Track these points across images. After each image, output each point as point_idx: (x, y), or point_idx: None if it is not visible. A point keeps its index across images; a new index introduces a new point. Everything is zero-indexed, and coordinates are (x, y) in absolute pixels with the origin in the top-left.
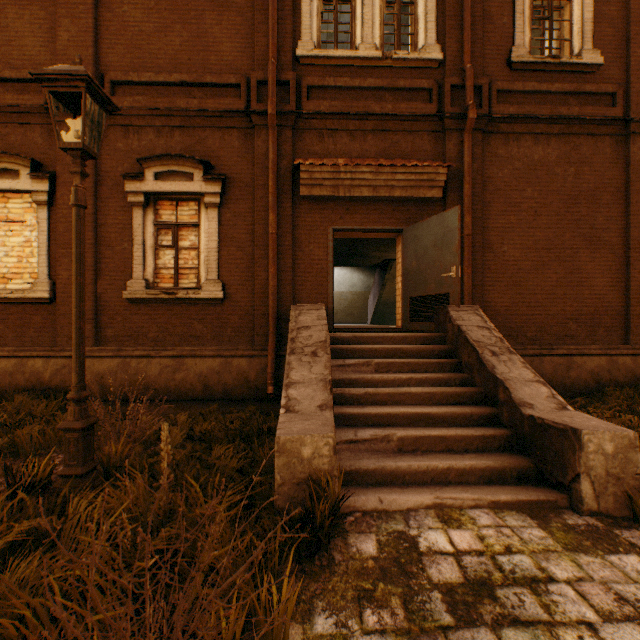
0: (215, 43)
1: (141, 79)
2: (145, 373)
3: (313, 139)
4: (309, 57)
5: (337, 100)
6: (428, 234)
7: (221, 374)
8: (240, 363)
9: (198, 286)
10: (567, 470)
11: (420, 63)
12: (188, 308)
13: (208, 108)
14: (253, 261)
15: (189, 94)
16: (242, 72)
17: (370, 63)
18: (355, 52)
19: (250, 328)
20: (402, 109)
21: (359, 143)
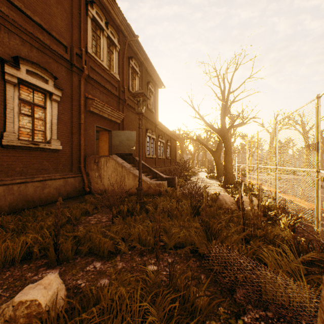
0: (55, 16)
1: (15, 2)
2: (26, 192)
3: (90, 87)
4: (91, 55)
5: (97, 76)
6: (124, 135)
7: (65, 186)
8: (71, 180)
9: (46, 141)
10: (174, 183)
11: (115, 78)
12: (41, 153)
13: (54, 49)
14: (71, 133)
15: (42, 32)
16: (66, 40)
17: (105, 69)
18: (103, 63)
19: (70, 164)
20: (112, 91)
21: (102, 96)
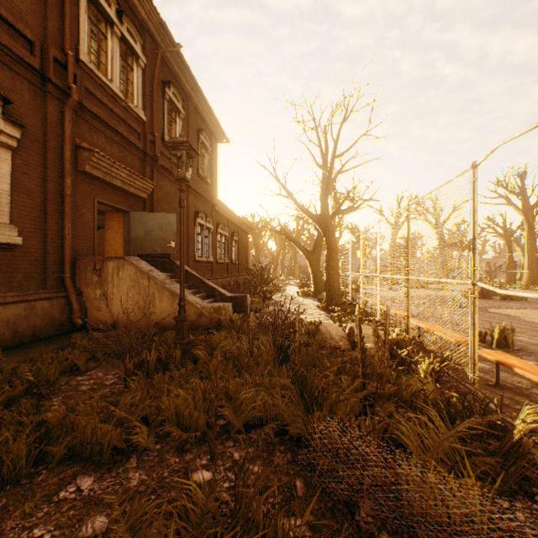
0: None
1: None
2: None
3: (86, 128)
4: (87, 66)
5: (99, 108)
6: (155, 221)
7: (30, 318)
8: (44, 305)
9: None
10: (244, 306)
11: (137, 116)
12: None
13: (4, 42)
14: (43, 212)
15: None
16: (33, 30)
17: (117, 98)
18: (113, 86)
19: (40, 273)
20: (131, 138)
21: (110, 146)
